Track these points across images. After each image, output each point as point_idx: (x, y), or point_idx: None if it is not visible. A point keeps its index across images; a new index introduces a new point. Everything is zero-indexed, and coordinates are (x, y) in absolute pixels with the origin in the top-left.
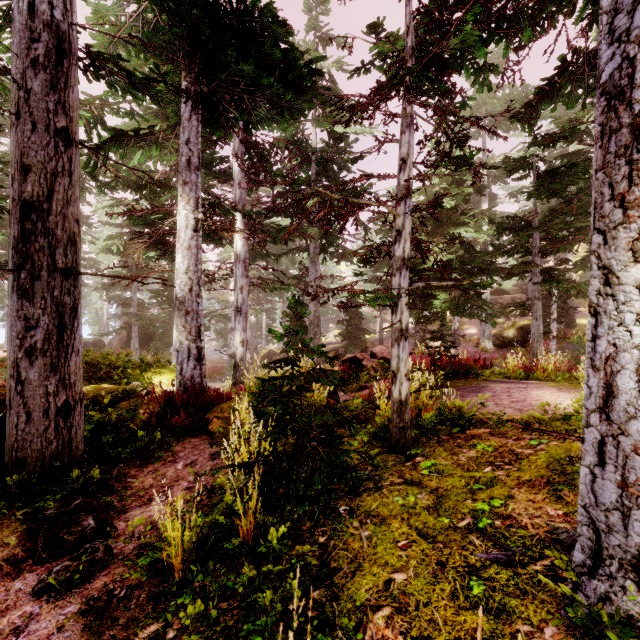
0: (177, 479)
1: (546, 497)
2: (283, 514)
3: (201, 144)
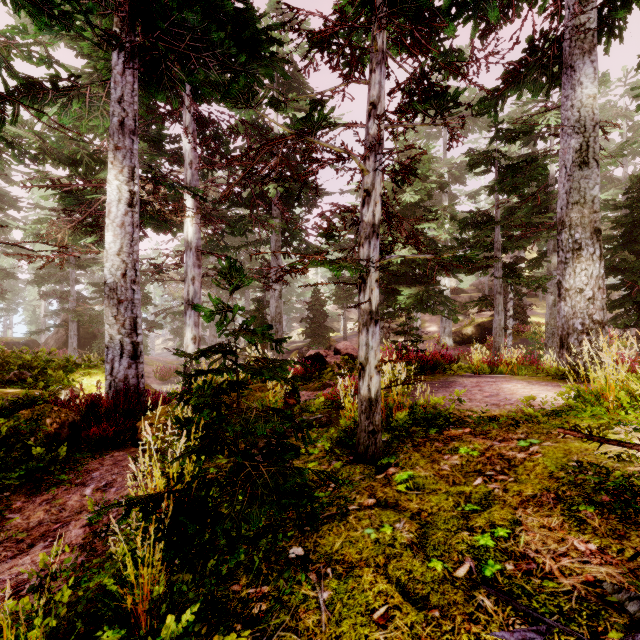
0: (80, 511)
1: (563, 521)
2: (204, 571)
3: (143, 112)
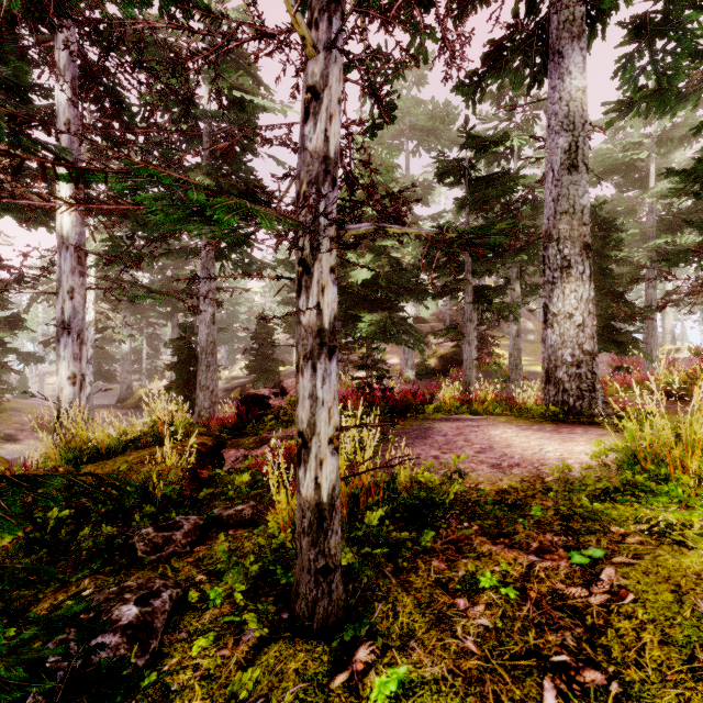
0: None
1: None
2: None
3: None
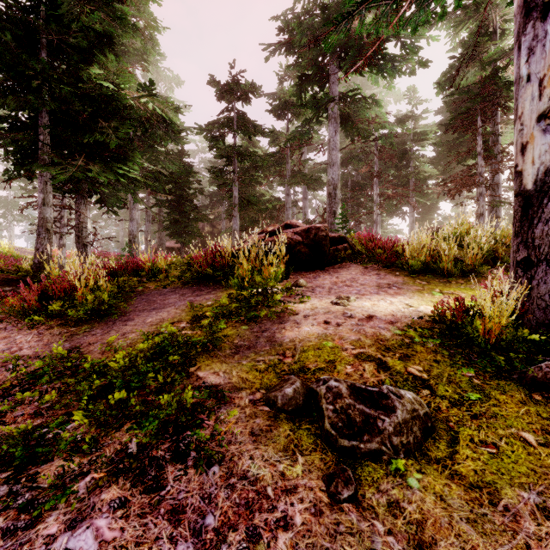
0: None
1: None
2: None
3: None
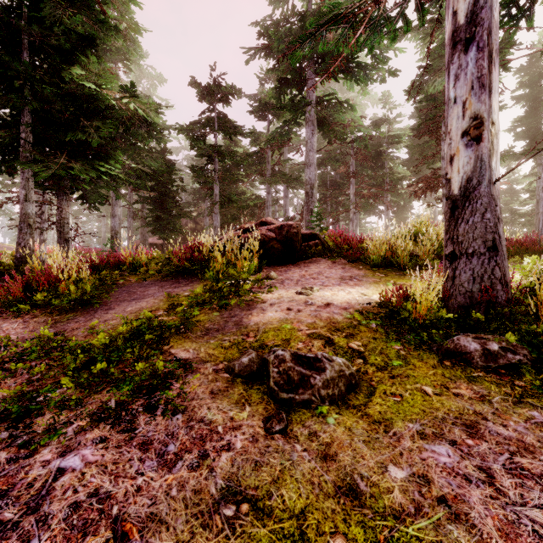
0: None
1: None
2: None
3: None
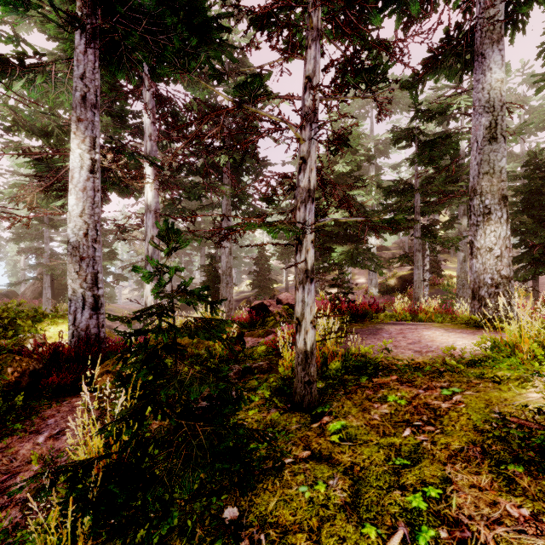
0: (30, 460)
1: (492, 480)
2: (134, 542)
3: (106, 89)
